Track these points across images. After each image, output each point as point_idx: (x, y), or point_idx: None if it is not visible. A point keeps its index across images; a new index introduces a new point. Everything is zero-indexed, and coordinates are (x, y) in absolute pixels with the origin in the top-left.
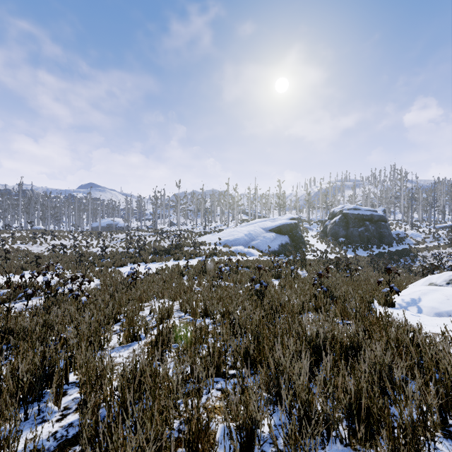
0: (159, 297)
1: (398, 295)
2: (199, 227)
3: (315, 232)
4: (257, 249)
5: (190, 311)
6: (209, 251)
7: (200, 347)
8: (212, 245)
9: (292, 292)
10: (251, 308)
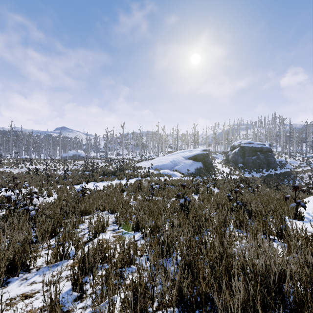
0: (101, 210)
1: (305, 209)
2: (137, 156)
3: (220, 160)
4: (179, 172)
5: (124, 223)
6: (144, 173)
7: (127, 270)
8: (147, 169)
9: (212, 207)
10: (178, 223)
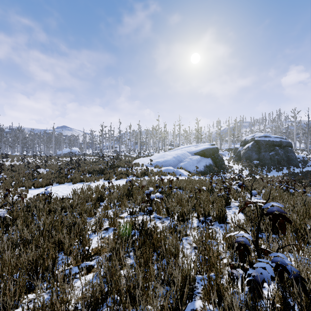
0: None
1: None
2: (136, 153)
3: (227, 157)
4: (185, 170)
5: None
6: (141, 171)
7: None
8: (145, 166)
9: None
10: None
